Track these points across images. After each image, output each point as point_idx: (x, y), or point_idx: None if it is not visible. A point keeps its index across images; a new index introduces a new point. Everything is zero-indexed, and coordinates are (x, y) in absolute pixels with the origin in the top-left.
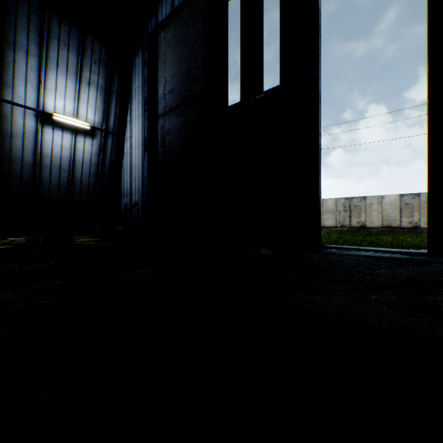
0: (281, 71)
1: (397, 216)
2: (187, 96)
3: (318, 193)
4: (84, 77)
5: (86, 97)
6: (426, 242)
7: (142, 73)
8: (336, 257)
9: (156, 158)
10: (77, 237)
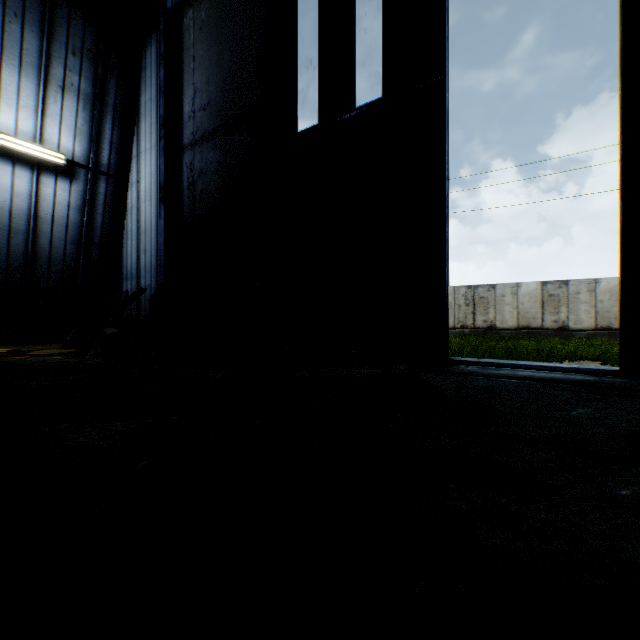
0: (384, 75)
1: (538, 312)
2: (230, 115)
3: (445, 274)
4: (54, 76)
5: (57, 111)
6: (585, 350)
7: (158, 77)
8: (481, 380)
9: (180, 216)
10: (38, 347)
